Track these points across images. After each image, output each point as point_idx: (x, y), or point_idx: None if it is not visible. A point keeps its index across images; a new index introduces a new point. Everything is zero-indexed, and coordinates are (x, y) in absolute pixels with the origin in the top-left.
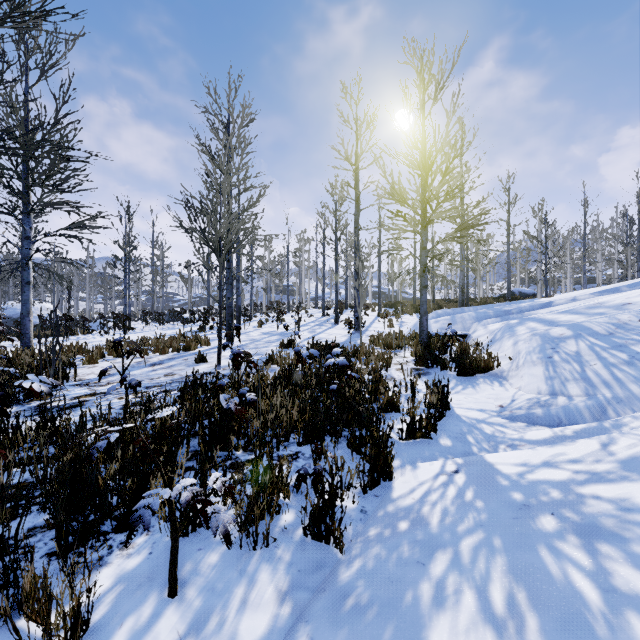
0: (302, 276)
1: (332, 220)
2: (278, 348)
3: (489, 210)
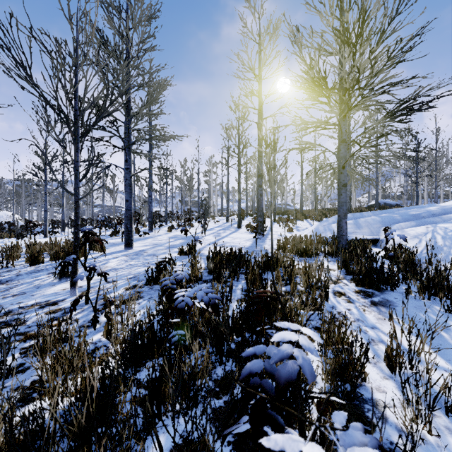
0: (211, 191)
1: (235, 134)
2: (177, 255)
3: (430, 88)
